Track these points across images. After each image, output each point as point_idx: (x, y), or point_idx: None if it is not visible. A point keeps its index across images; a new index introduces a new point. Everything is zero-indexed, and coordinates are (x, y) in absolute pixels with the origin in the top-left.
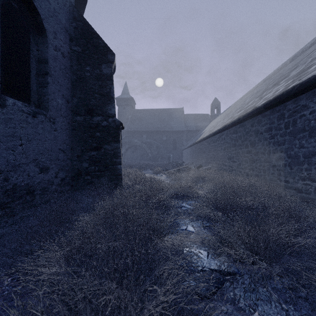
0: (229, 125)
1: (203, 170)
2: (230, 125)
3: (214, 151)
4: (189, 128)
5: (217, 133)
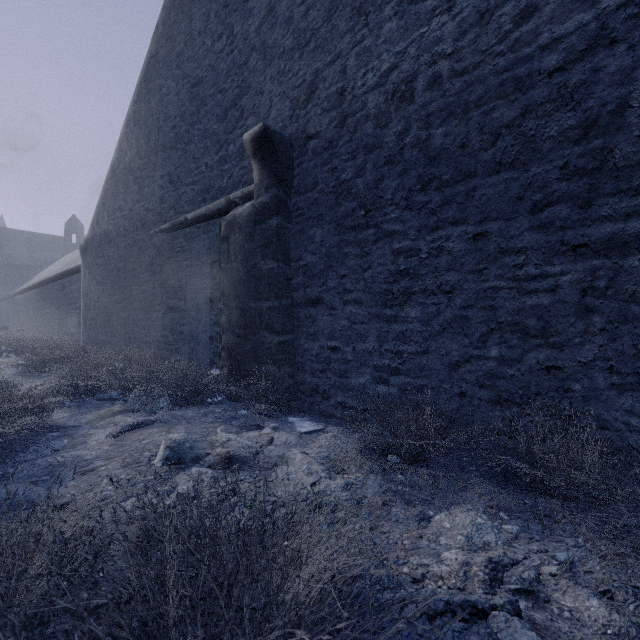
0: (32, 287)
1: (7, 332)
2: (33, 287)
3: (27, 310)
4: (15, 260)
5: (28, 290)
